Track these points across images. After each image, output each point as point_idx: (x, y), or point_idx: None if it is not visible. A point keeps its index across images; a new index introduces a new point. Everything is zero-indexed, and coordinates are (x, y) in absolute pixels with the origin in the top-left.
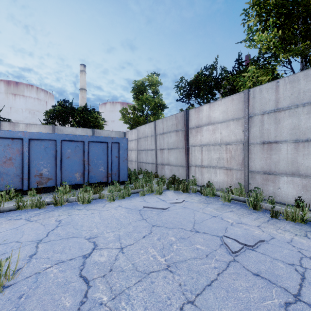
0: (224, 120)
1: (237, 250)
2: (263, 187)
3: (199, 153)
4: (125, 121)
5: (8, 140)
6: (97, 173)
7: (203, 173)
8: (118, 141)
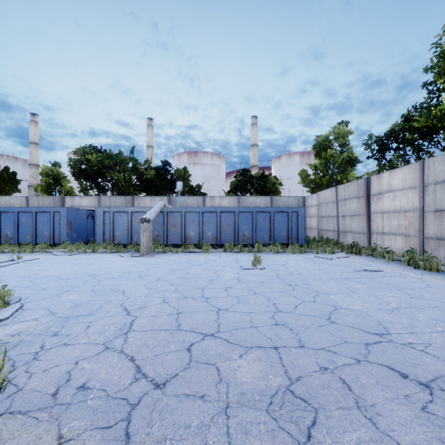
0: (403, 188)
1: (359, 270)
2: (435, 252)
3: (380, 220)
4: (304, 185)
5: (228, 213)
6: (280, 236)
7: (384, 240)
8: (297, 210)
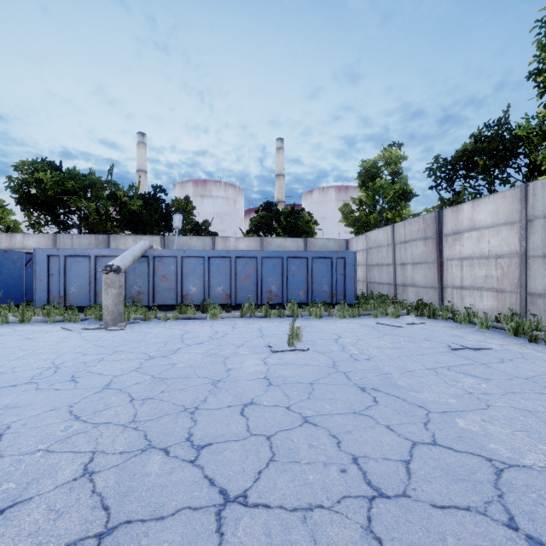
0: (493, 224)
1: (457, 348)
2: None
3: (458, 270)
4: (347, 224)
5: (247, 259)
6: (321, 293)
7: (464, 297)
8: (344, 256)
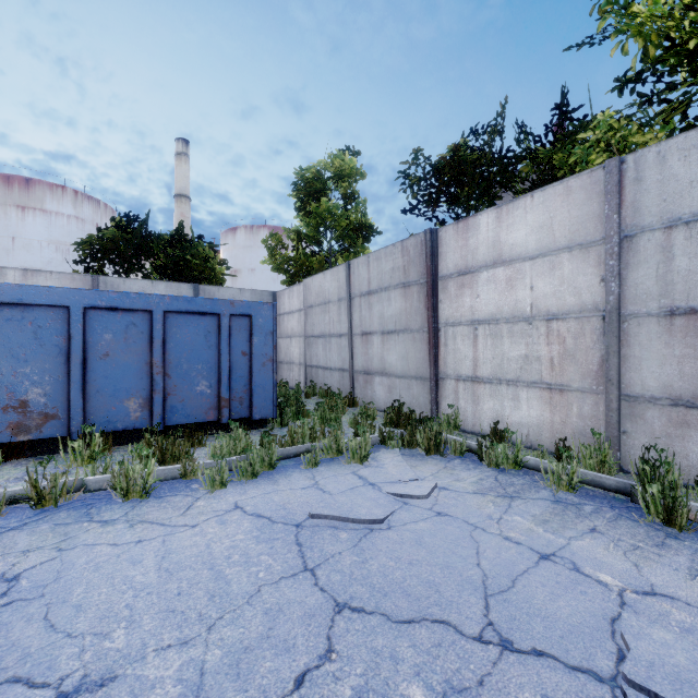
0: (543, 250)
1: None
2: (671, 445)
3: (469, 344)
4: (275, 266)
5: None
6: (190, 399)
7: (480, 399)
8: (248, 312)
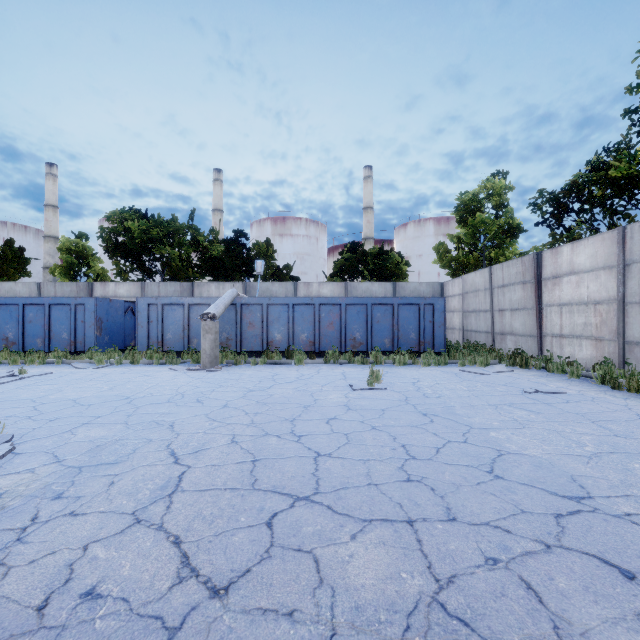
0: (592, 268)
1: (529, 391)
2: None
3: (558, 317)
4: (442, 265)
5: (331, 306)
6: (407, 341)
7: (563, 346)
8: (432, 302)
